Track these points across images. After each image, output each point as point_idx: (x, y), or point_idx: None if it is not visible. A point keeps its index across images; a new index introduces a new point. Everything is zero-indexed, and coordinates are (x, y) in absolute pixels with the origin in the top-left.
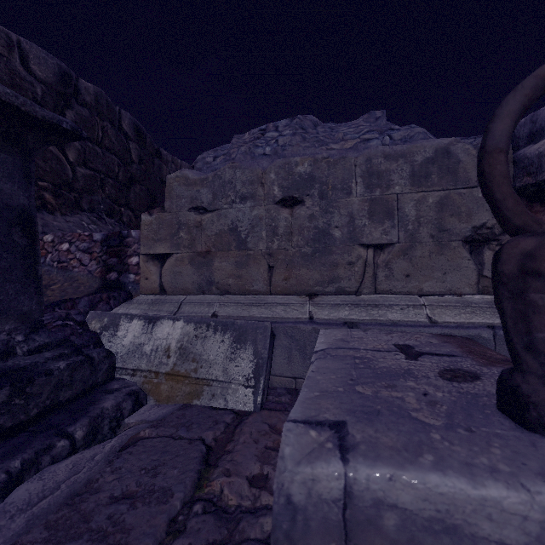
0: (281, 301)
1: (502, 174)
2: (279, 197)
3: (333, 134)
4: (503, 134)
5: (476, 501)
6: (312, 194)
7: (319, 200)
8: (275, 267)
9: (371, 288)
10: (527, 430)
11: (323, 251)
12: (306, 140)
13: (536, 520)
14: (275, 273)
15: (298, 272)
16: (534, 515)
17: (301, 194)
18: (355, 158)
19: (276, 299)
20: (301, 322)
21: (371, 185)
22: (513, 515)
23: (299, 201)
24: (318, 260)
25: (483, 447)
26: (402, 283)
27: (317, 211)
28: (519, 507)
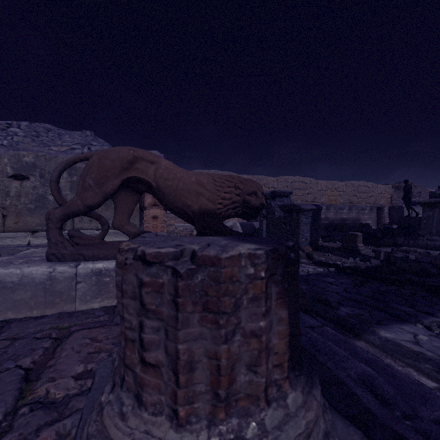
0: (11, 236)
1: (54, 189)
2: (11, 173)
3: (55, 141)
4: (54, 177)
5: (6, 273)
6: (35, 174)
7: (40, 178)
8: (8, 216)
9: (71, 227)
10: (47, 261)
11: (42, 207)
12: (35, 141)
13: (21, 274)
14: (8, 219)
15: (25, 218)
16: (20, 273)
17: (27, 174)
18: (62, 159)
19: (8, 235)
20: (21, 246)
21: (72, 174)
22: (15, 274)
23: (27, 177)
24: (39, 212)
25: (24, 265)
26: (88, 224)
27: (38, 184)
28: (17, 272)
